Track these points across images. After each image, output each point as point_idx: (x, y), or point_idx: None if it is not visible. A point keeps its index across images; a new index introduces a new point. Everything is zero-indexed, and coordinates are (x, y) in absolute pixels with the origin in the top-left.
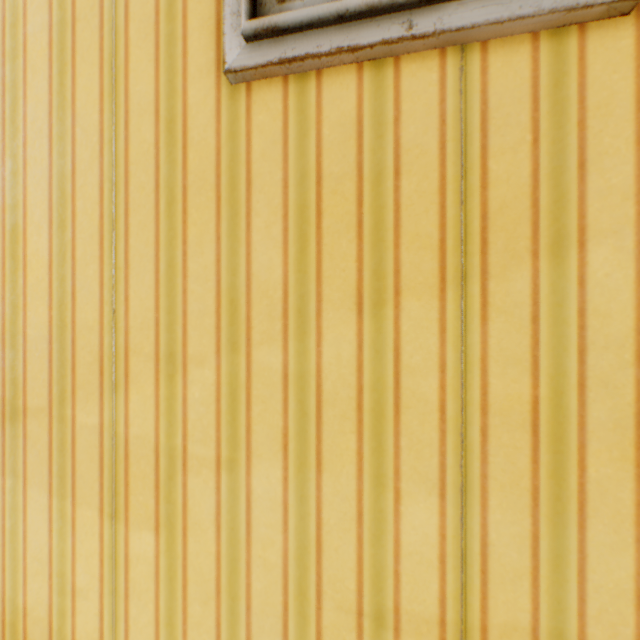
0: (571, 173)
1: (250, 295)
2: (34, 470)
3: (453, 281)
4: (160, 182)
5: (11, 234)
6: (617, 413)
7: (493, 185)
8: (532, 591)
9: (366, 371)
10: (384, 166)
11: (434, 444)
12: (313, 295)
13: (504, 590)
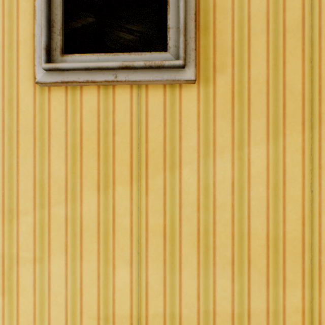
0: (177, 139)
1: (50, 182)
2: None
3: (135, 179)
4: (5, 127)
5: None
6: (192, 229)
7: (150, 142)
8: (164, 299)
9: (101, 216)
10: (109, 130)
11: (128, 245)
12: (79, 183)
13: (154, 300)
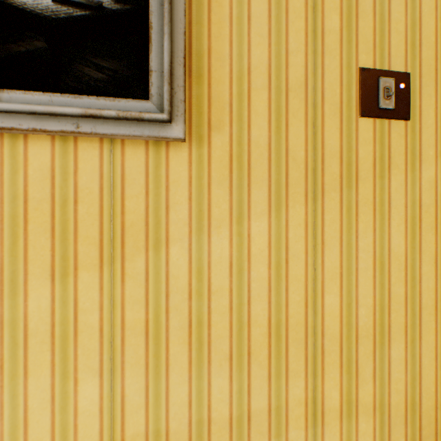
0: (163, 211)
1: None
2: None
3: (107, 262)
4: None
5: None
6: (182, 322)
7: (128, 213)
8: (146, 413)
9: (57, 314)
10: (69, 197)
11: (97, 349)
12: (22, 270)
13: (133, 417)
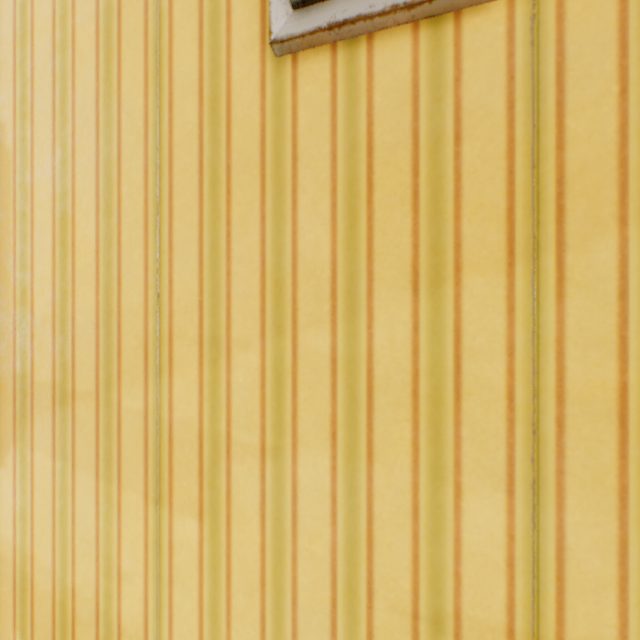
0: None
1: (296, 276)
2: (82, 453)
3: (523, 254)
4: (204, 163)
5: (61, 222)
6: None
7: (571, 145)
8: (619, 604)
9: (422, 354)
10: (443, 132)
11: (500, 435)
12: (363, 274)
13: (584, 601)
